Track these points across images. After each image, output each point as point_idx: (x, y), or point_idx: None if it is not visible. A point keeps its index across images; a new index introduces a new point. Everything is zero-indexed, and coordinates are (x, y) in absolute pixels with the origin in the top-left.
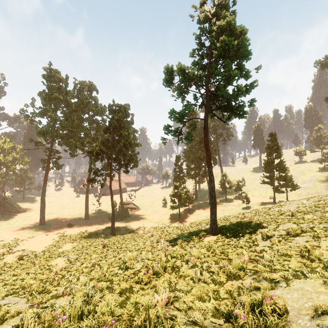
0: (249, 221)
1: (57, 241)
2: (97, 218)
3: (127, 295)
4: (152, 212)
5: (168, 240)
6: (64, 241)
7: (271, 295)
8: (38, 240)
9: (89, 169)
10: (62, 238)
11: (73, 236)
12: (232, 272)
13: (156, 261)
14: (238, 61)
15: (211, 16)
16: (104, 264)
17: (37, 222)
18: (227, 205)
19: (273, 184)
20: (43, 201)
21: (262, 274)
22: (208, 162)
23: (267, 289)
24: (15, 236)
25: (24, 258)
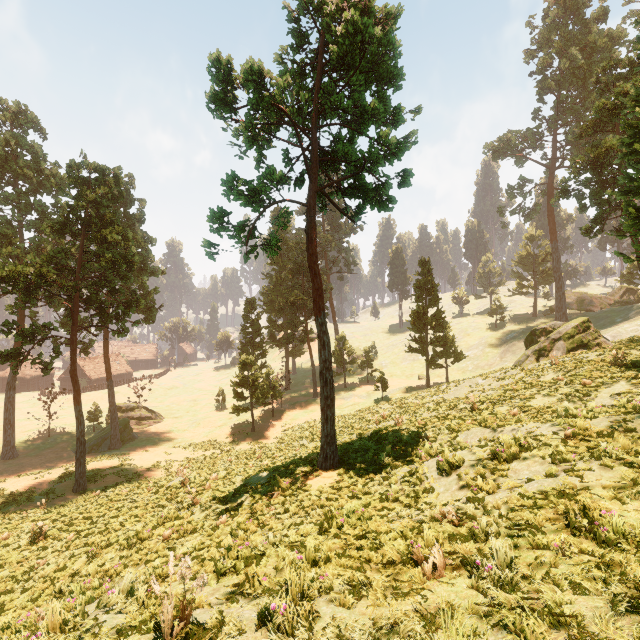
0: (399, 429)
1: None
2: (41, 452)
3: None
4: (193, 423)
5: (222, 493)
6: None
7: None
8: None
9: (5, 325)
10: None
11: None
12: None
13: (148, 632)
14: (379, 87)
15: None
16: None
17: None
18: (348, 396)
19: (427, 352)
20: None
21: None
22: (316, 303)
23: None
24: None
25: None
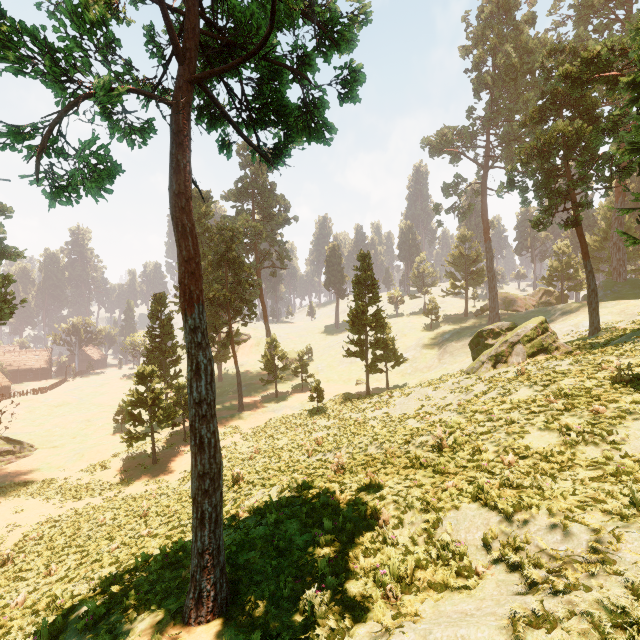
0: (339, 489)
1: None
2: None
3: None
4: (74, 455)
5: None
6: None
7: None
8: None
9: None
10: None
11: None
12: None
13: None
14: None
15: None
16: None
17: None
18: (279, 408)
19: (366, 356)
20: None
21: None
22: (185, 288)
23: None
24: None
25: None
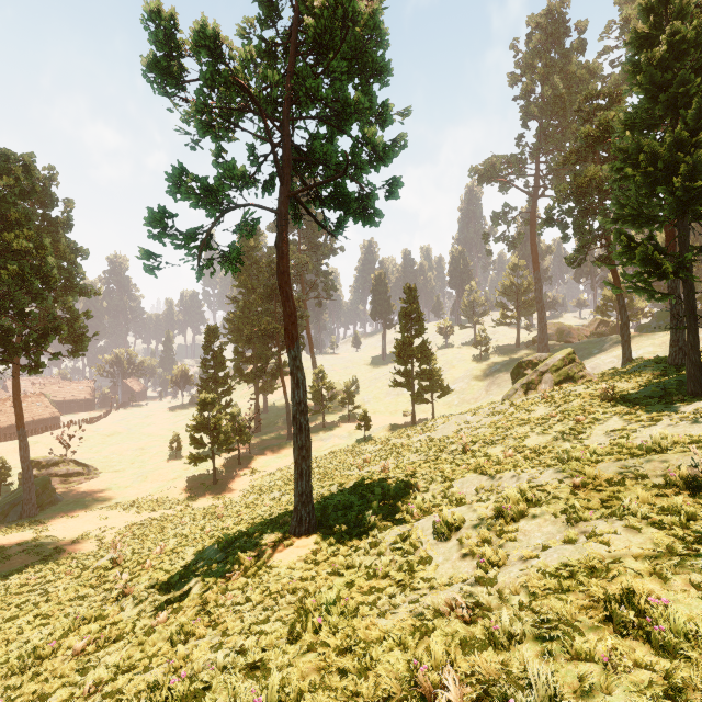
0: (386, 478)
1: None
2: None
3: None
4: (138, 477)
5: (166, 574)
6: None
7: None
8: None
9: None
10: None
11: None
12: None
13: None
14: (363, 80)
15: None
16: None
17: None
18: (327, 437)
19: (412, 386)
20: None
21: None
22: (289, 332)
23: None
24: None
25: None
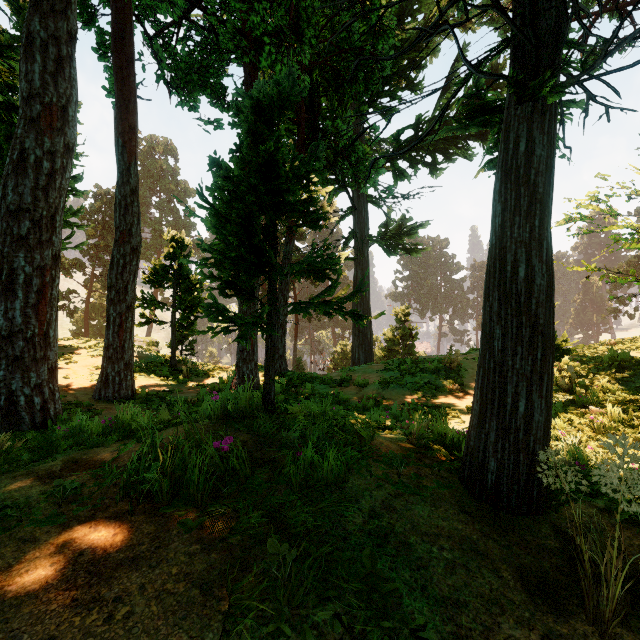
0: None
1: None
2: None
3: None
4: None
5: None
6: None
7: None
8: None
9: None
10: None
11: None
12: None
13: None
14: None
15: None
16: None
17: None
18: None
19: None
20: None
21: None
22: None
23: None
24: None
25: None
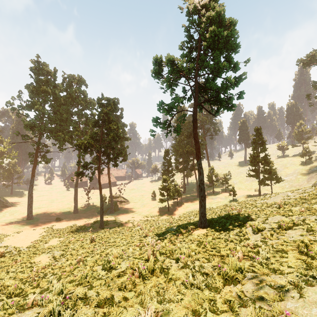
0: (238, 214)
1: (44, 235)
2: (86, 212)
3: (104, 311)
4: (142, 205)
5: (157, 233)
6: (51, 235)
7: (286, 313)
8: (24, 235)
9: (78, 162)
10: (50, 233)
11: (60, 230)
12: (229, 275)
13: (143, 260)
14: (227, 54)
15: (200, 8)
16: (89, 262)
17: (25, 217)
18: (215, 197)
19: (259, 177)
20: (30, 195)
21: (264, 277)
22: (197, 155)
23: (276, 300)
24: (0, 231)
25: (7, 254)
